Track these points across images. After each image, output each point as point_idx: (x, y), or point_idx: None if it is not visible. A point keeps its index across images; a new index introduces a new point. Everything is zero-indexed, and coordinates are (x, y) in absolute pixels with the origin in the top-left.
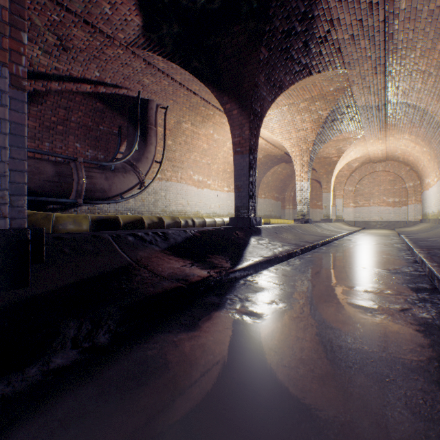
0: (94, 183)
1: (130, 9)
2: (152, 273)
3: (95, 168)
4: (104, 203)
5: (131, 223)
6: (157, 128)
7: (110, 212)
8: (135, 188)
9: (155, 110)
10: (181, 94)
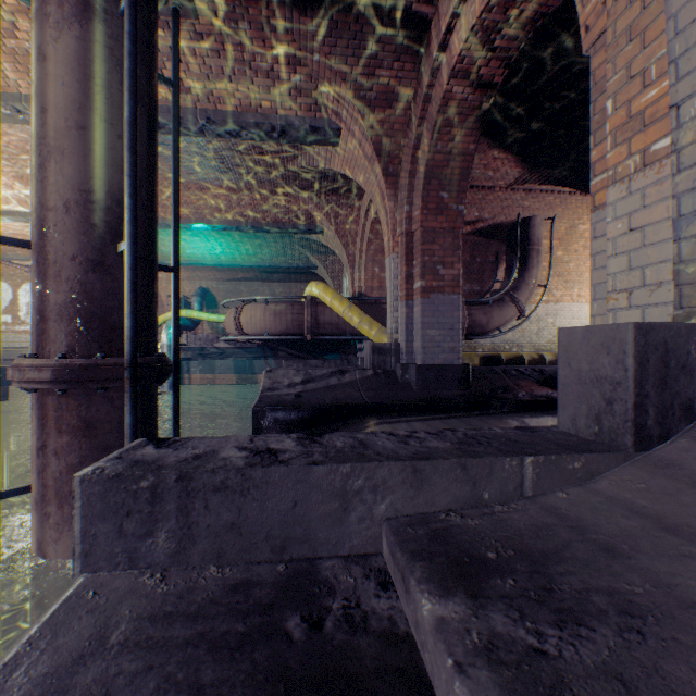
0: (473, 319)
1: (510, 166)
2: (528, 393)
3: (473, 305)
4: (482, 338)
5: (511, 360)
6: (540, 246)
7: (485, 346)
8: (513, 320)
9: (536, 226)
10: (572, 201)
